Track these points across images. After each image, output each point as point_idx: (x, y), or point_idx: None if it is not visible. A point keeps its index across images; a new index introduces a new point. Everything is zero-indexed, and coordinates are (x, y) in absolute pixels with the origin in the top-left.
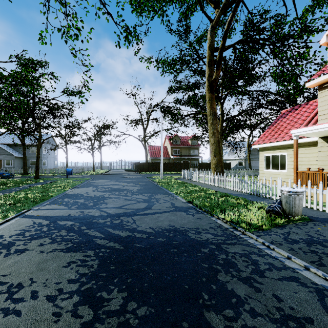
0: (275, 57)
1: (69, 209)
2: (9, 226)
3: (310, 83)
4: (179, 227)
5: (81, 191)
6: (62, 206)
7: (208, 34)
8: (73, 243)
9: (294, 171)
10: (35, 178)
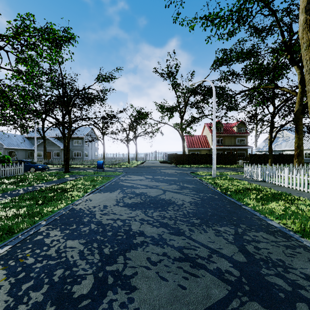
0: None
1: None
2: None
3: None
4: None
5: (98, 202)
6: (1, 291)
7: None
8: None
9: None
10: (64, 172)
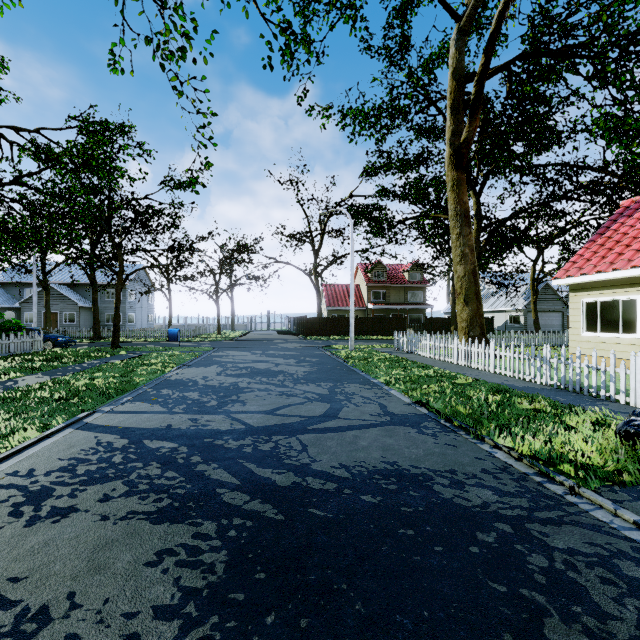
0: (605, 84)
1: (169, 414)
2: (51, 448)
3: None
4: (407, 466)
5: (195, 374)
6: (156, 407)
7: (452, 47)
8: (171, 498)
9: None
10: (112, 347)
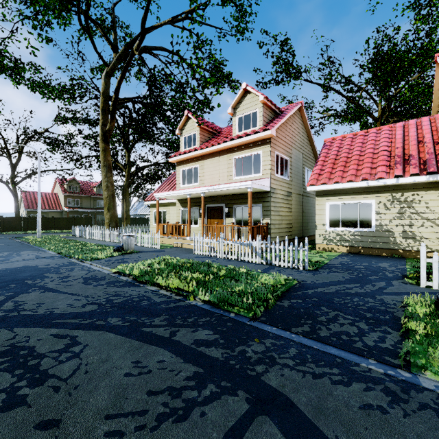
0: (168, 124)
1: None
2: None
3: (171, 159)
4: (32, 265)
5: None
6: None
7: (103, 79)
8: None
9: (157, 224)
10: None
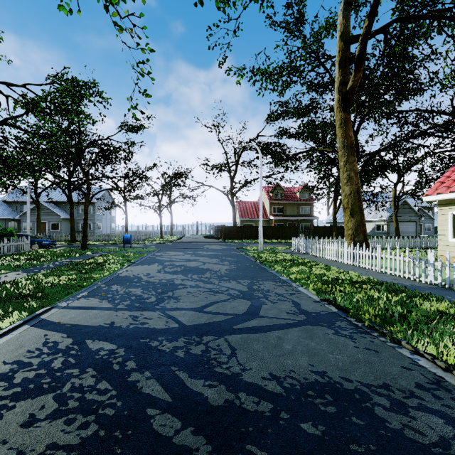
0: None
1: (114, 310)
2: (2, 348)
3: None
4: (338, 378)
5: (140, 271)
6: (104, 302)
7: (340, 16)
8: (98, 423)
9: None
10: (81, 248)
